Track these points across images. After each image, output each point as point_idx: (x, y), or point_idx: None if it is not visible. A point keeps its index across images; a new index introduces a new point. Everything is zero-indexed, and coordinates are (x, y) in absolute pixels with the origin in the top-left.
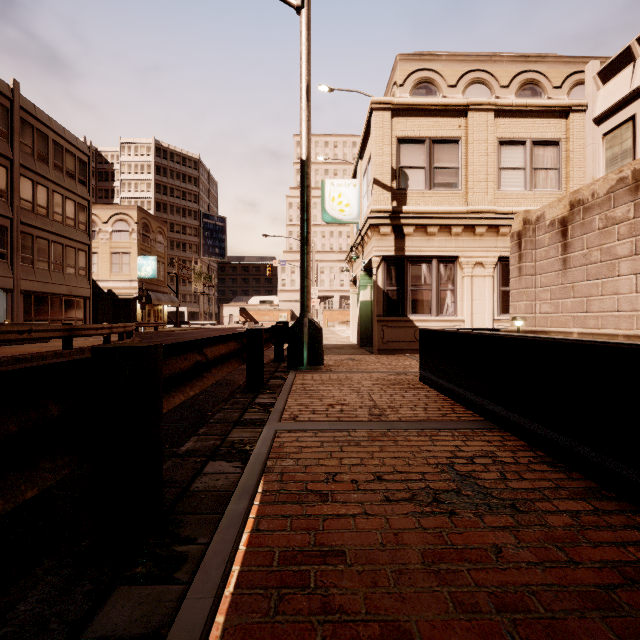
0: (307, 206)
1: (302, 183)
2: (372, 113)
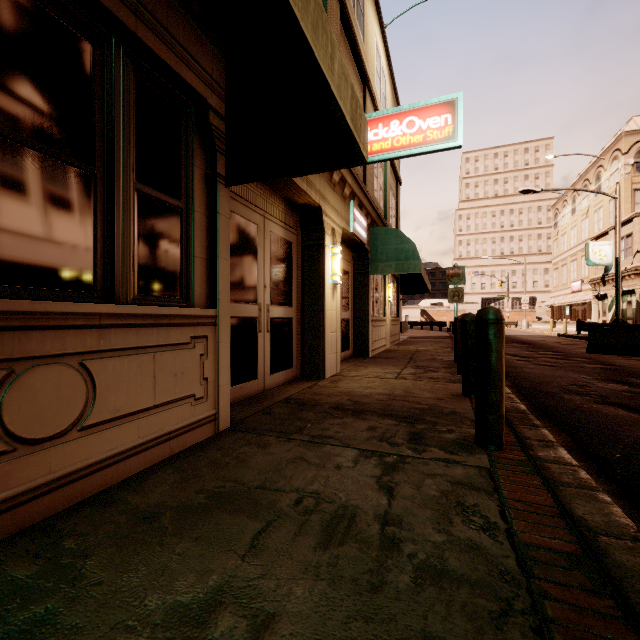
0: (619, 276)
1: (617, 267)
2: (635, 217)
